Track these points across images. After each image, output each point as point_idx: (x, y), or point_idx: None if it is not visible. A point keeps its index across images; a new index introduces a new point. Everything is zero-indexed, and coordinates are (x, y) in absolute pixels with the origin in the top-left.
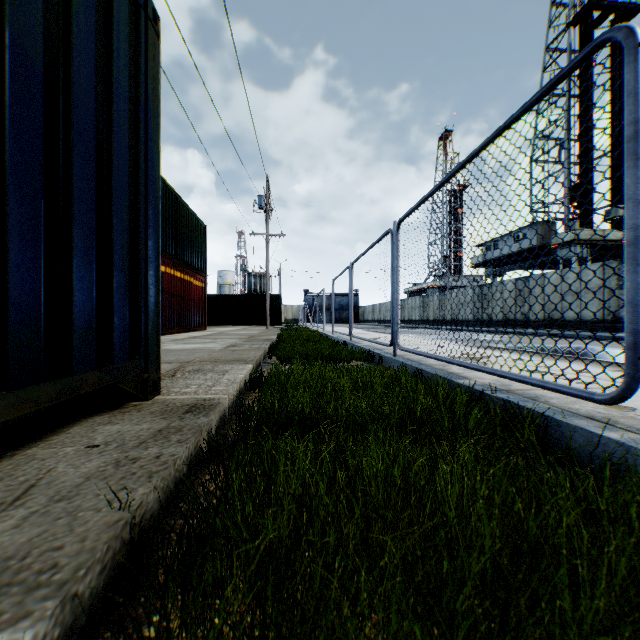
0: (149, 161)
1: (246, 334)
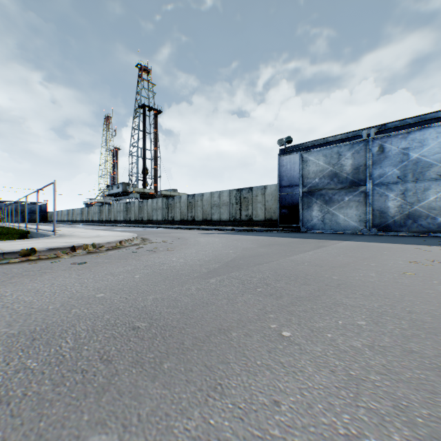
0: None
1: None
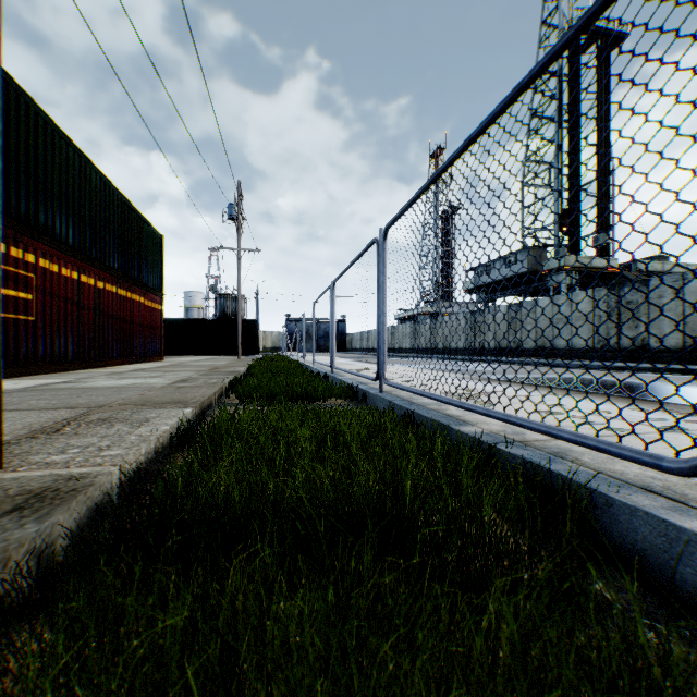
0: None
1: (210, 365)
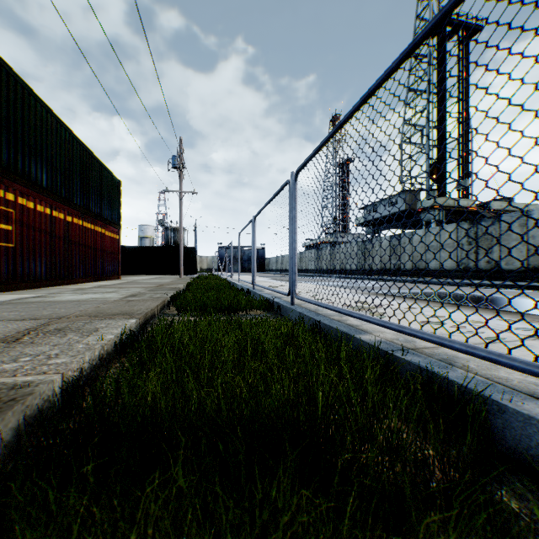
0: None
1: (157, 283)
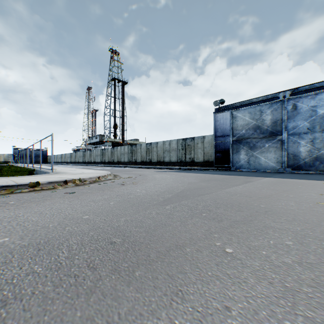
0: None
1: None
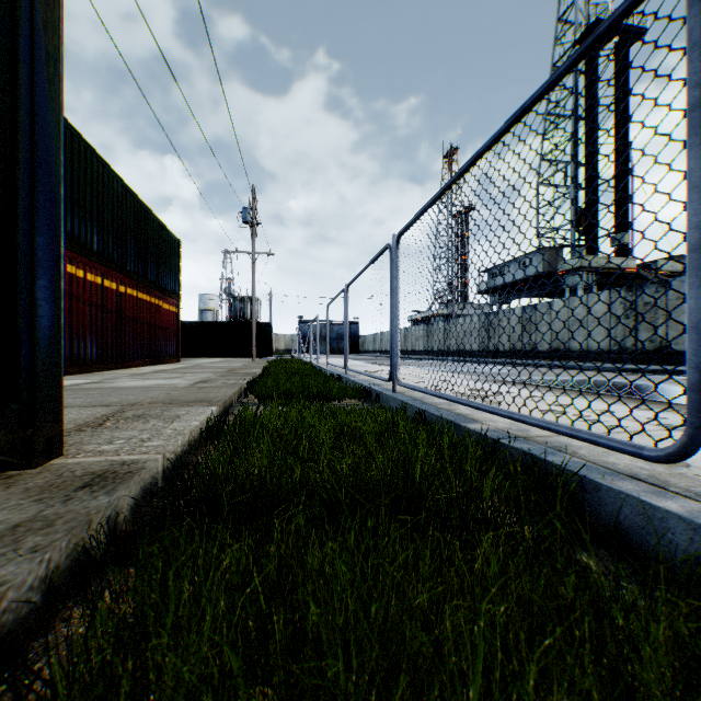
0: (38, 121)
1: (226, 367)
